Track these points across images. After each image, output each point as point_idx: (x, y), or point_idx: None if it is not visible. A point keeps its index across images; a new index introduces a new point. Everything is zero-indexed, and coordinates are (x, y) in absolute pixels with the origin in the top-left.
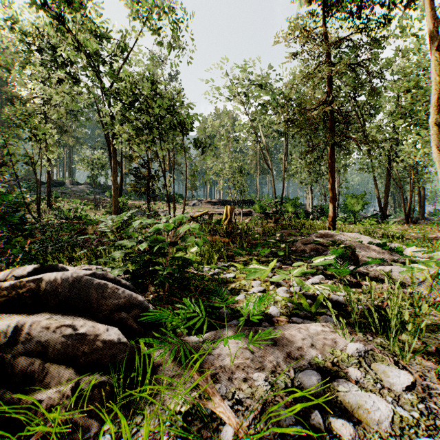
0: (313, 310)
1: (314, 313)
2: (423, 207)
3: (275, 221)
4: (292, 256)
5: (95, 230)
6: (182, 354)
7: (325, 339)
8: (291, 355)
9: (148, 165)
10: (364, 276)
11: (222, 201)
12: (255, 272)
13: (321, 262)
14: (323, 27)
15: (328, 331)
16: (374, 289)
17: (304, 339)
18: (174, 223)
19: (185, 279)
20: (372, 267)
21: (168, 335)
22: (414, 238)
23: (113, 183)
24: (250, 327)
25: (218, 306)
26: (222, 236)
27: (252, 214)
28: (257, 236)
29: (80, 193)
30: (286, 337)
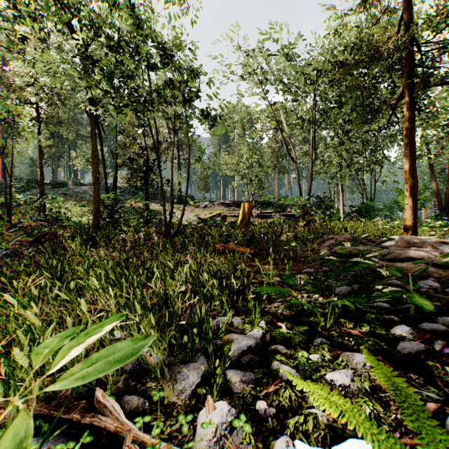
0: None
1: None
2: None
3: (306, 223)
4: None
5: (62, 235)
6: None
7: None
8: None
9: (147, 155)
10: None
11: (237, 202)
12: None
13: None
14: None
15: None
16: None
17: None
18: None
19: None
20: None
21: None
22: None
23: (92, 171)
24: None
25: None
26: (238, 244)
27: (272, 217)
28: (294, 244)
29: (82, 194)
30: None
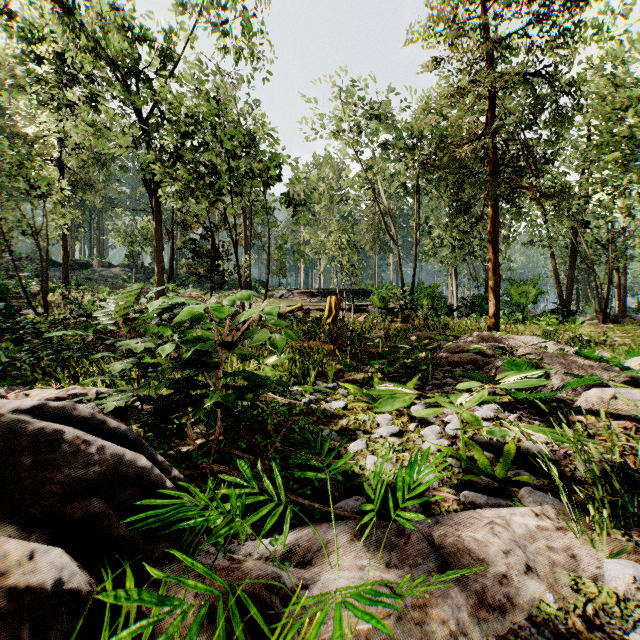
0: (500, 474)
1: (504, 480)
2: (624, 300)
3: (403, 319)
4: (437, 372)
5: None
6: (220, 629)
7: (552, 552)
8: (488, 597)
9: (212, 235)
10: (567, 406)
11: (323, 291)
12: (389, 401)
13: (517, 381)
14: (480, 18)
15: (552, 527)
16: (594, 429)
17: (508, 554)
18: (231, 306)
19: (259, 412)
20: (574, 389)
21: (203, 549)
22: (619, 345)
23: (157, 260)
24: (386, 522)
25: (317, 466)
26: (323, 342)
27: (368, 310)
28: (378, 340)
29: (113, 279)
30: (467, 547)
